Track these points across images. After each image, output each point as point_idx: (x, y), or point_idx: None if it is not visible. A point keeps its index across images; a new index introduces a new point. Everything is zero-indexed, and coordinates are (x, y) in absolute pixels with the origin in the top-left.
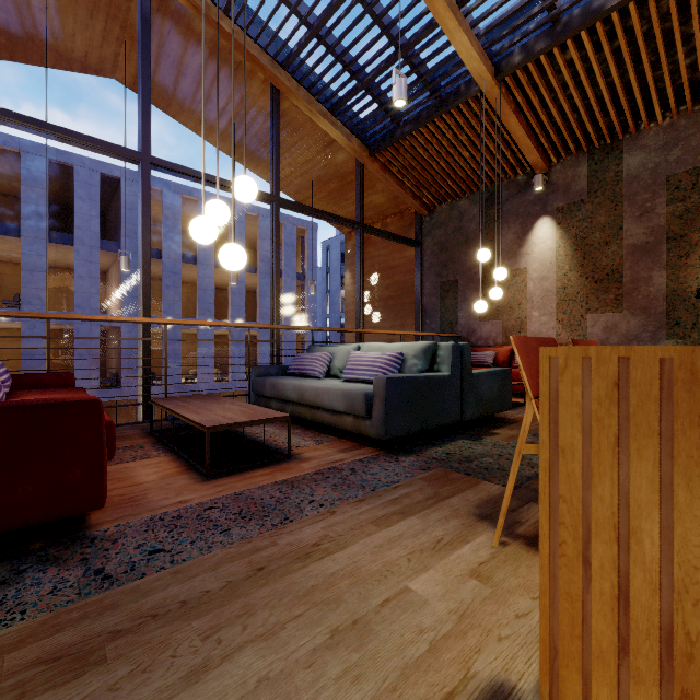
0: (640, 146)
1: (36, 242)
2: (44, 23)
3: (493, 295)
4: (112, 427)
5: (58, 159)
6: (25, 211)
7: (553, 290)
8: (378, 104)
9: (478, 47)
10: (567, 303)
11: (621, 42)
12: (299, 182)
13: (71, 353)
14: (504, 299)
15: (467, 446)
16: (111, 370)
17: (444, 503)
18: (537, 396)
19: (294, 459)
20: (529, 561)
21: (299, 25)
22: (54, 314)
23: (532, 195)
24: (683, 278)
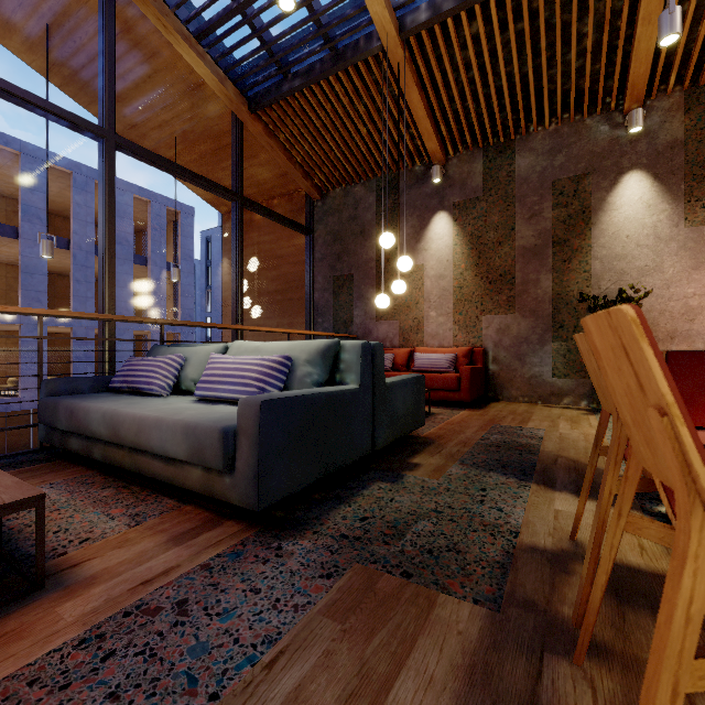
0: (529, 148)
1: None
2: None
3: (397, 289)
4: None
5: None
6: None
7: (450, 289)
8: (261, 42)
9: None
10: (463, 303)
11: (526, 22)
12: (157, 135)
13: None
14: (402, 297)
15: (388, 497)
16: None
17: None
18: (437, 402)
19: (51, 591)
20: None
21: None
22: None
23: (429, 187)
24: (566, 282)
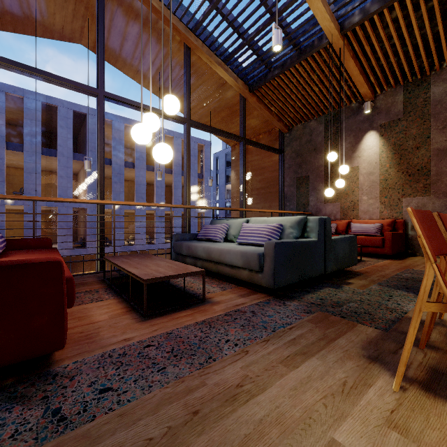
0: (443, 79)
1: (34, 154)
2: (35, 6)
3: (338, 185)
4: (71, 281)
5: (47, 102)
6: (27, 135)
7: (378, 181)
8: (257, 55)
9: (329, 11)
10: (387, 190)
11: (435, 2)
12: (201, 111)
13: (56, 225)
14: (342, 188)
15: (333, 293)
16: (80, 236)
17: (334, 344)
18: (367, 255)
19: (208, 303)
20: (435, 410)
21: (204, 1)
22: (37, 197)
23: (362, 116)
24: None
